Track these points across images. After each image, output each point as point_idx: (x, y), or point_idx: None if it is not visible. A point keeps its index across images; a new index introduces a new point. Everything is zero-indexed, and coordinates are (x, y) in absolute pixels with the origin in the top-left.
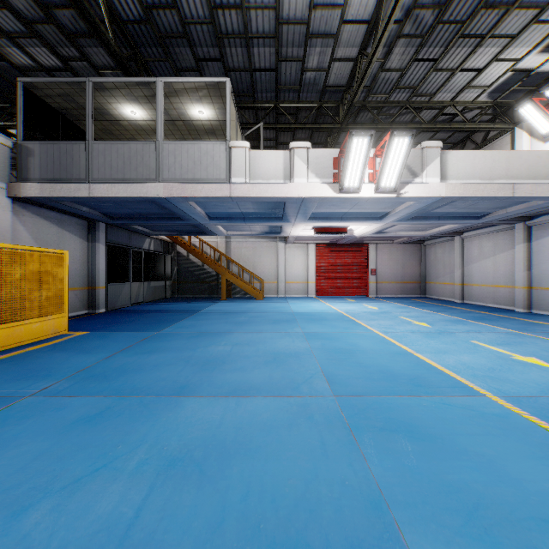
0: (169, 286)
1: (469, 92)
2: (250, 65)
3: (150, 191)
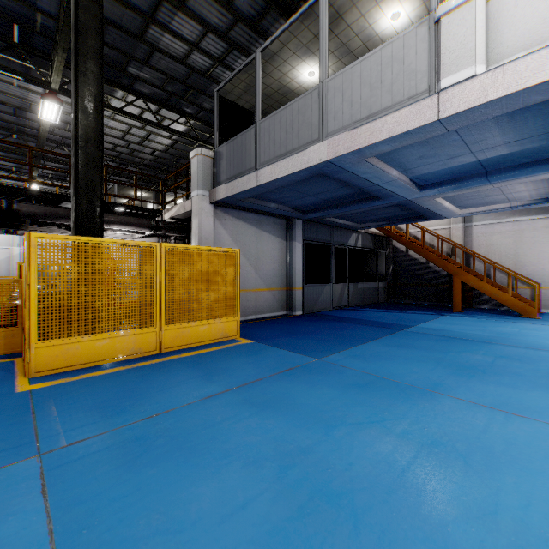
0: (383, 288)
1: None
2: None
3: (312, 158)
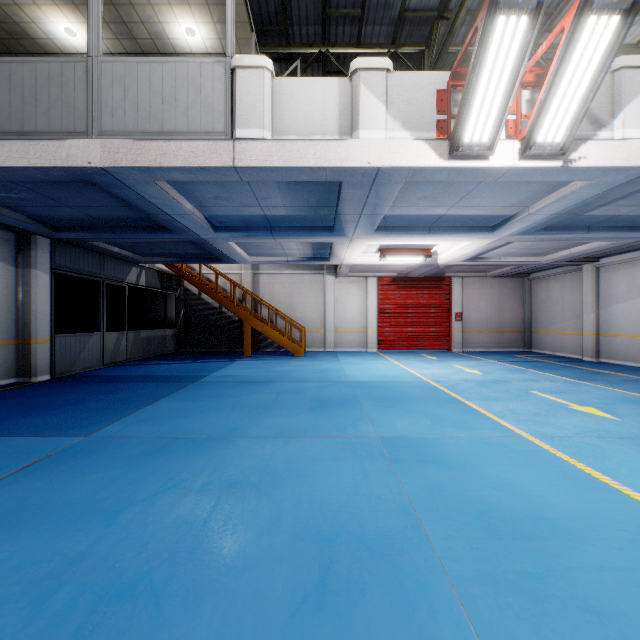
0: (172, 336)
1: (636, 24)
2: None
3: (75, 155)
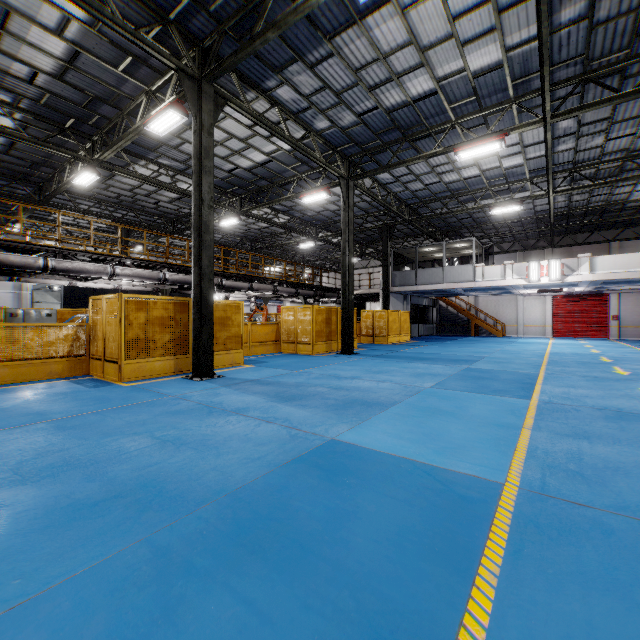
0: (434, 327)
1: None
2: (486, 216)
3: (440, 287)
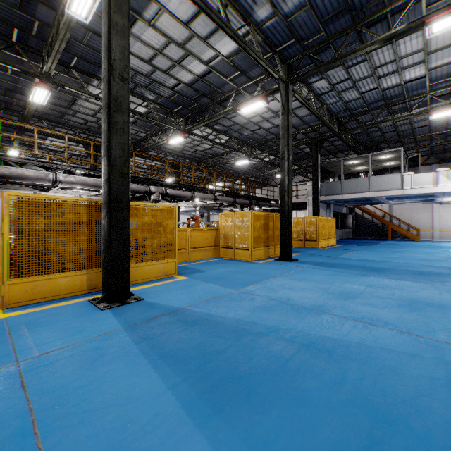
0: (351, 231)
1: None
2: (411, 128)
3: (366, 195)
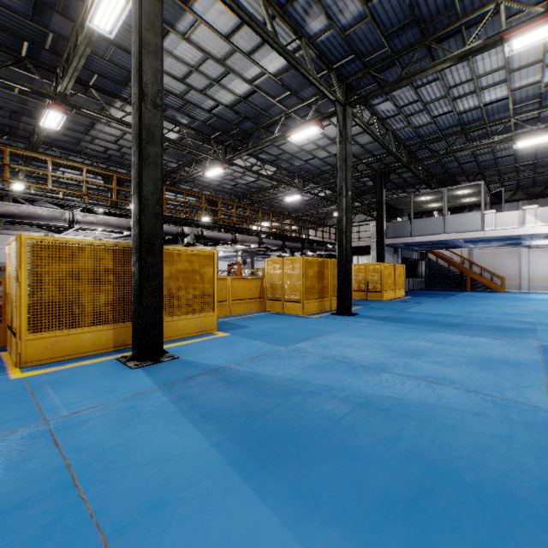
0: (423, 281)
1: None
2: (494, 158)
3: (440, 238)
